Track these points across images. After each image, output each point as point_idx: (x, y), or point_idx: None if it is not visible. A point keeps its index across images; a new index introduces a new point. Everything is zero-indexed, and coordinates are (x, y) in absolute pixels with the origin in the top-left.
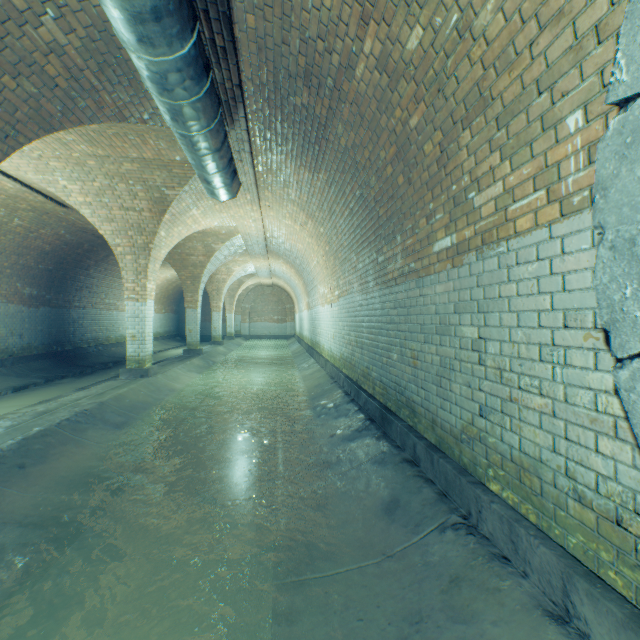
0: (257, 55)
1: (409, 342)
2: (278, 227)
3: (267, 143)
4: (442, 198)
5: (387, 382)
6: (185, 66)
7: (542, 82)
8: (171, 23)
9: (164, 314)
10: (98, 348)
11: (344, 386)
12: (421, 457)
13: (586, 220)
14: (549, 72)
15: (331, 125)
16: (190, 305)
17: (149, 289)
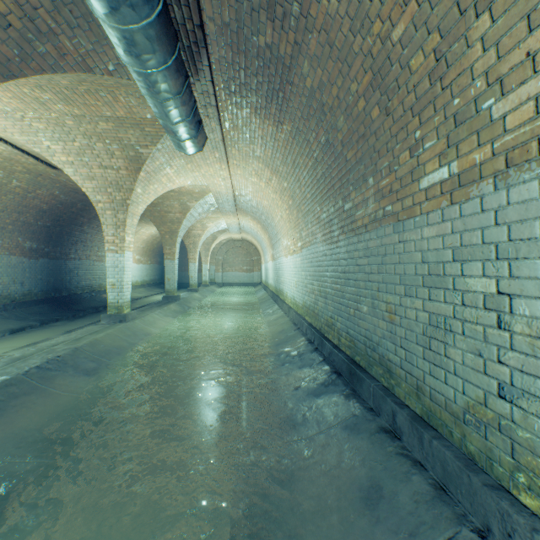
0: None
1: (383, 294)
2: (245, 185)
3: (232, 96)
4: (435, 120)
5: (355, 335)
6: None
7: None
8: None
9: (150, 265)
10: (91, 294)
11: (307, 333)
12: (403, 430)
13: None
14: None
15: (296, 65)
16: (168, 257)
17: (127, 241)
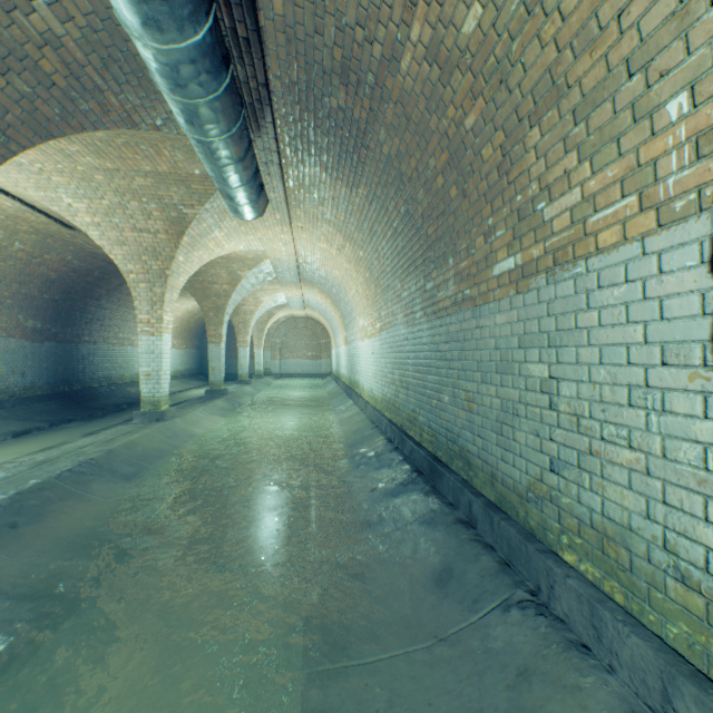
0: (286, 48)
1: (463, 382)
2: (312, 251)
3: (298, 153)
4: (504, 211)
5: (437, 428)
6: (200, 56)
7: (634, 61)
8: (181, 2)
9: (185, 350)
10: (111, 388)
11: (387, 432)
12: (478, 518)
13: (692, 230)
14: (643, 47)
15: (372, 130)
16: (213, 340)
17: (166, 321)
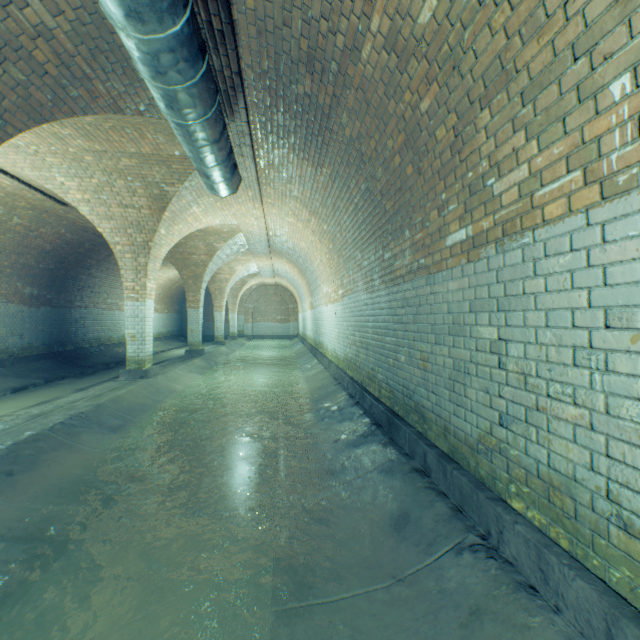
0: (257, 39)
1: (418, 343)
2: (281, 225)
3: (268, 136)
4: (456, 187)
5: (394, 385)
6: (178, 46)
7: (579, 45)
8: None
9: (167, 314)
10: (100, 348)
11: (348, 388)
12: (432, 467)
13: (635, 202)
14: (588, 33)
15: (335, 114)
16: (192, 305)
17: (149, 288)
